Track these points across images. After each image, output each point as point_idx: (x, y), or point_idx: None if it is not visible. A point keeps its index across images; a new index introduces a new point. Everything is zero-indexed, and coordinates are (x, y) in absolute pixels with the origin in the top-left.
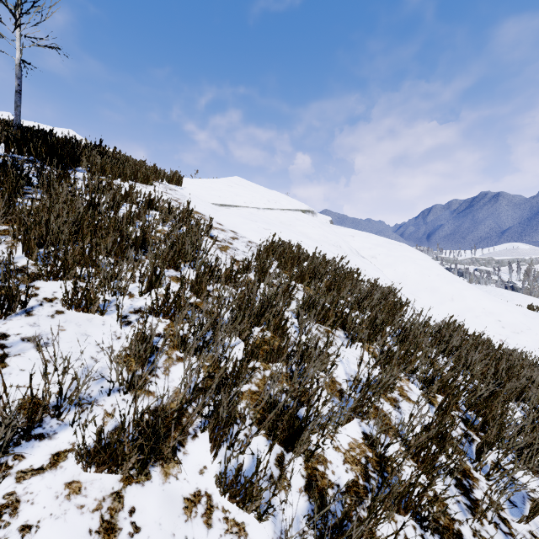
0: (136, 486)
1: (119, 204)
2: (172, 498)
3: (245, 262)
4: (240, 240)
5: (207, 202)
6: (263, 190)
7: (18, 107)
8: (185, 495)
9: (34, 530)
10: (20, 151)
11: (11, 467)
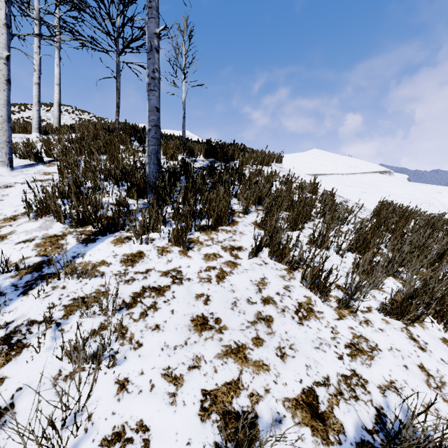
0: (411, 327)
1: (273, 183)
2: (432, 336)
3: (368, 219)
4: (350, 203)
5: (304, 174)
6: (340, 158)
7: (184, 126)
8: (438, 337)
9: (384, 331)
10: (208, 156)
11: (355, 308)
